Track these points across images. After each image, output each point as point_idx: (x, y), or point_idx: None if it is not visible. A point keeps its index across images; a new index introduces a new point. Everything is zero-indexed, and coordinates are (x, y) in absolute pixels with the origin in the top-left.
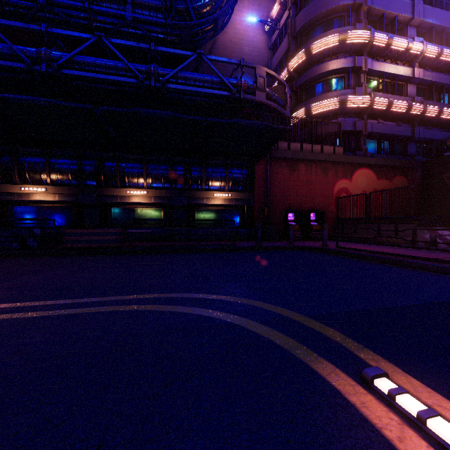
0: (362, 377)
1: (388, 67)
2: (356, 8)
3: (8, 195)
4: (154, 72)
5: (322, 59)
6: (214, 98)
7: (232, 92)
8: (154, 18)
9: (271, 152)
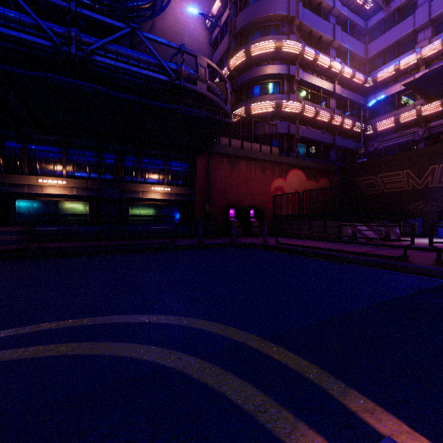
0: None
1: (315, 79)
2: (290, 21)
3: None
4: (75, 38)
5: (260, 62)
6: (151, 81)
7: (171, 77)
8: None
9: (213, 147)
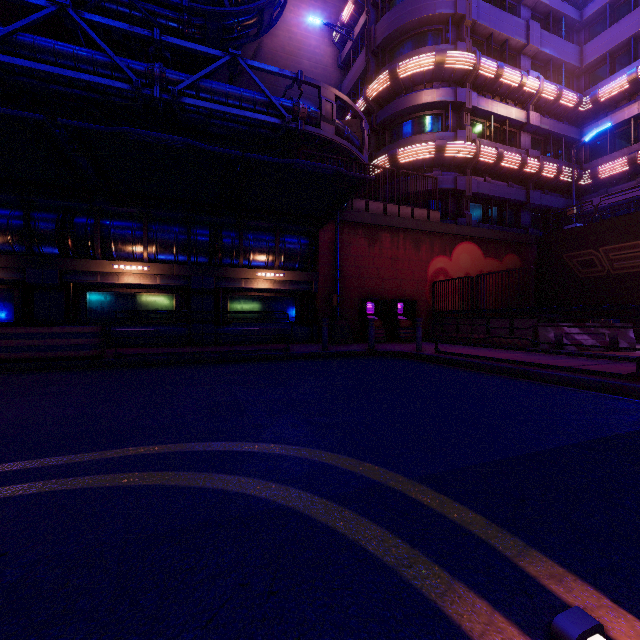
0: (552, 635)
1: (497, 106)
2: (457, 21)
3: None
4: (159, 76)
5: (412, 87)
6: (257, 127)
7: (285, 119)
8: None
9: (343, 214)
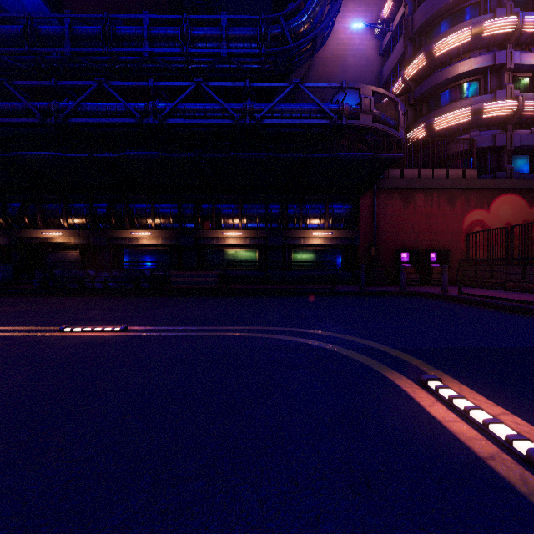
0: (420, 380)
1: None
2: None
3: (121, 240)
4: (249, 110)
5: (448, 61)
6: (312, 127)
7: (332, 120)
8: (248, 50)
9: (380, 183)
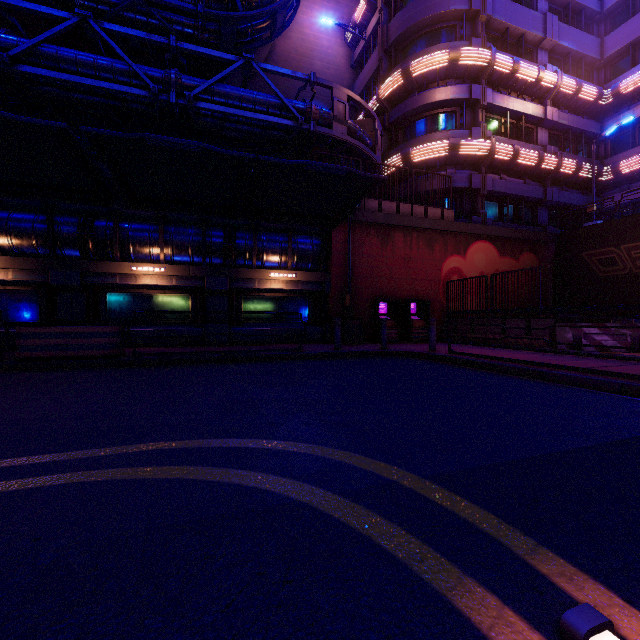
0: (561, 630)
1: (513, 102)
2: (472, 17)
3: None
4: (175, 82)
5: (425, 85)
6: (270, 129)
7: (297, 121)
8: (177, 1)
9: (355, 214)
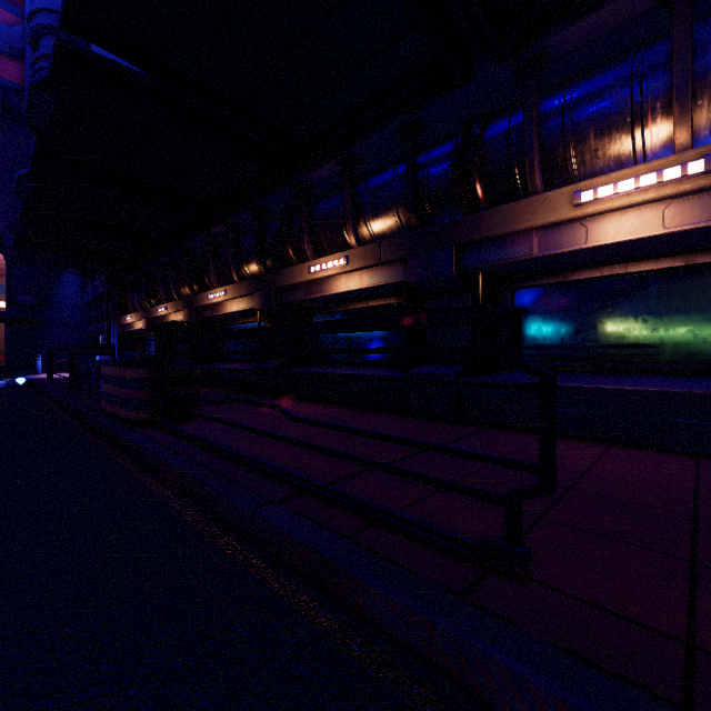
0: None
1: None
2: None
3: (207, 310)
4: None
5: None
6: None
7: None
8: None
9: None
